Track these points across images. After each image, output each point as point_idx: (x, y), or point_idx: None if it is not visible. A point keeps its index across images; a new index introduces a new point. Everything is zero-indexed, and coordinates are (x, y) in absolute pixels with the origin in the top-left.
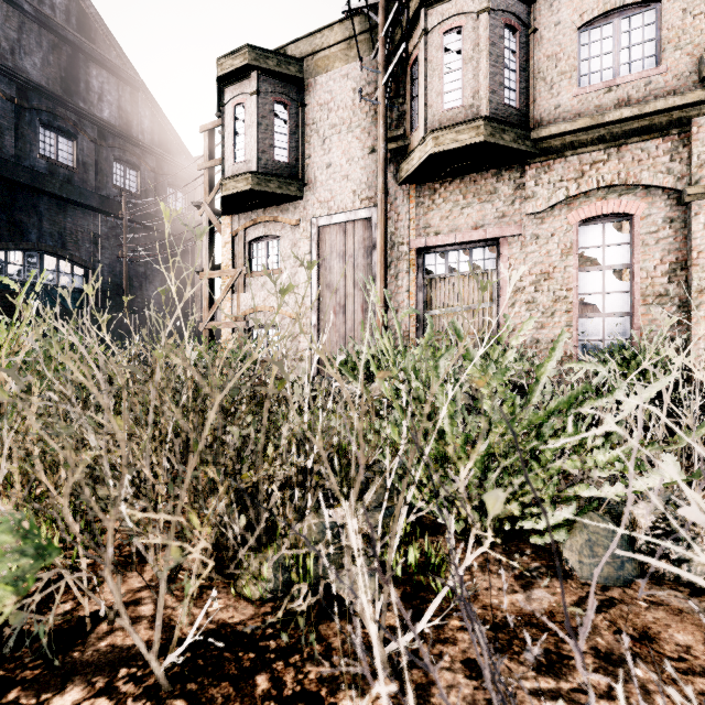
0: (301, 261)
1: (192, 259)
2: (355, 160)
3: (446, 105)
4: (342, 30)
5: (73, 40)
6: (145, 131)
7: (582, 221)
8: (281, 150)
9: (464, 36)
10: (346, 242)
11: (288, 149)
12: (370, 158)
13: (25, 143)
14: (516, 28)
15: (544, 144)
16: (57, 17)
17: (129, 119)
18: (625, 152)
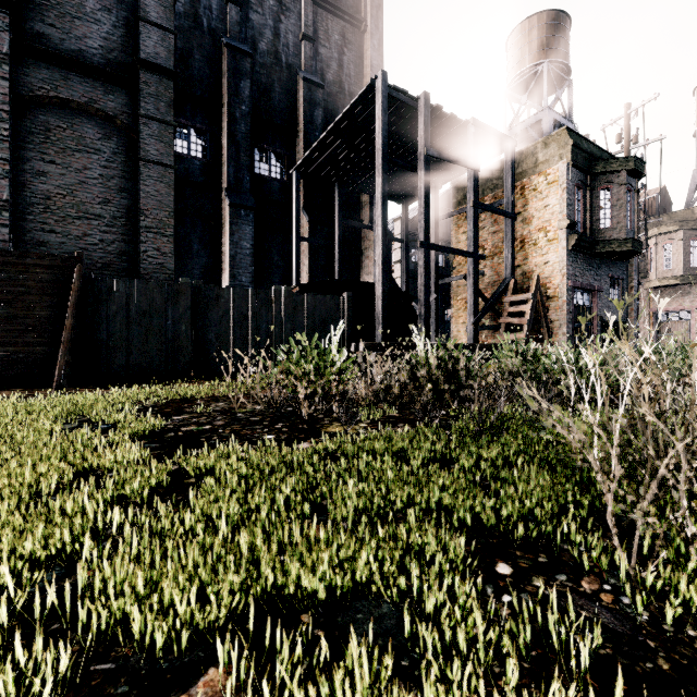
0: None
1: None
2: None
3: (664, 268)
4: None
5: None
6: None
7: None
8: None
9: (672, 246)
10: None
11: None
12: None
13: None
14: (696, 240)
15: None
16: None
17: None
18: None
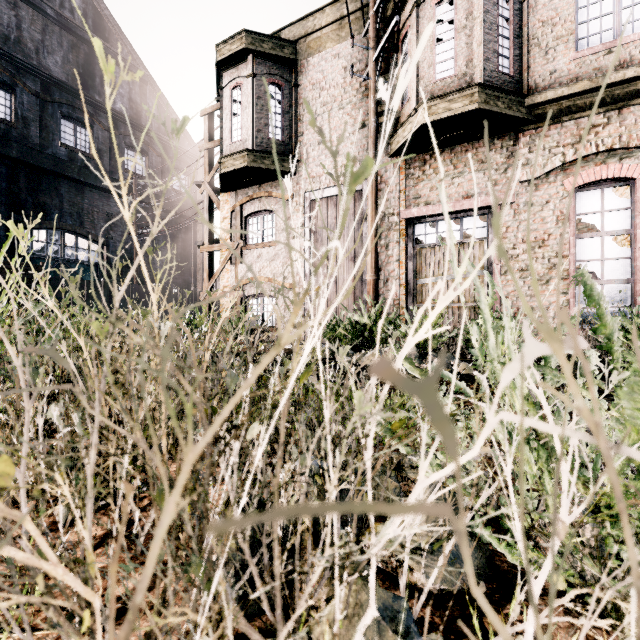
0: (335, 180)
1: (194, 235)
2: (346, 135)
3: (438, 75)
4: (333, 11)
5: (89, 39)
6: (153, 120)
7: (579, 187)
8: (275, 129)
9: (456, 6)
10: (337, 215)
11: (281, 127)
12: (361, 132)
13: (48, 133)
14: None
15: (539, 110)
16: (76, 19)
17: (138, 109)
18: (627, 114)
